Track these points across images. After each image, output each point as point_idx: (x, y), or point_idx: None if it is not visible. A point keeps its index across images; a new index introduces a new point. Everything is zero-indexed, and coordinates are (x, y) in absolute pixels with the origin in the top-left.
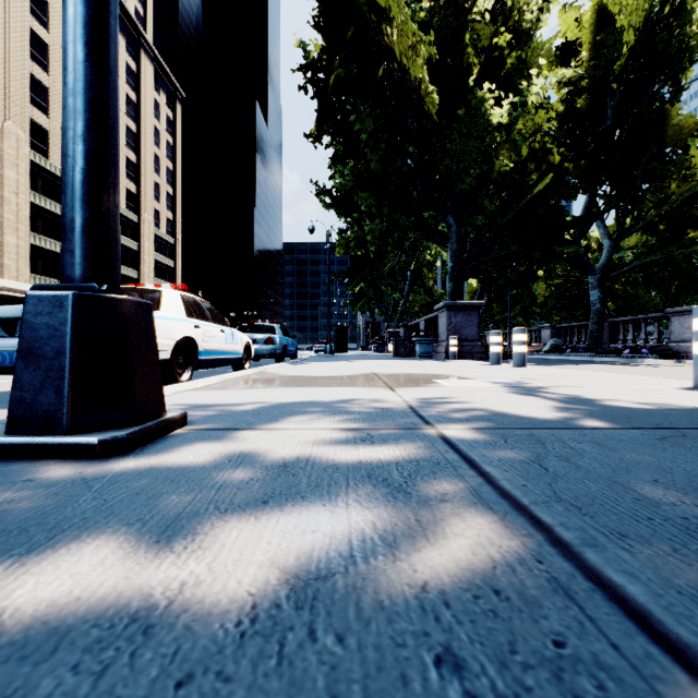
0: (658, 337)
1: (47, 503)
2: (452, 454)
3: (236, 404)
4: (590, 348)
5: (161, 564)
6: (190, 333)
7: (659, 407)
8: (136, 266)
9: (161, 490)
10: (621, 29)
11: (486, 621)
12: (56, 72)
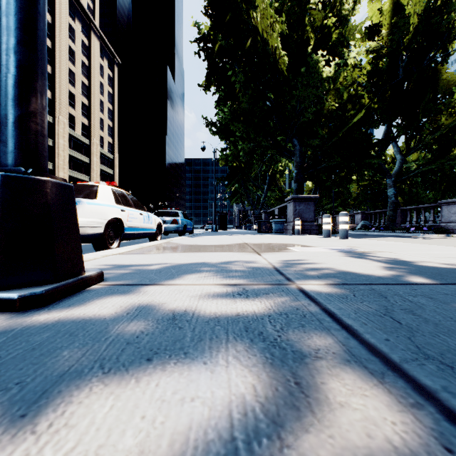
0: (433, 219)
1: None
2: (313, 307)
3: (145, 264)
4: (388, 227)
5: (12, 454)
6: (118, 215)
7: None
8: (88, 173)
9: (57, 345)
10: (408, 15)
11: None
12: None
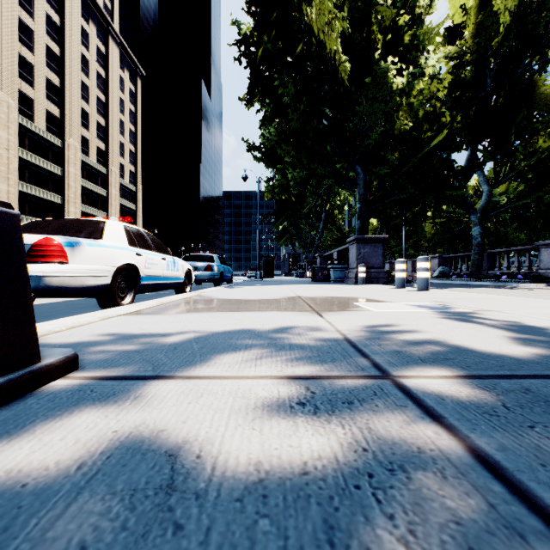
0: (529, 265)
1: None
2: (448, 442)
3: (156, 333)
4: (472, 274)
5: None
6: (131, 260)
7: None
8: (105, 209)
9: None
10: (498, 13)
11: None
12: (40, 52)
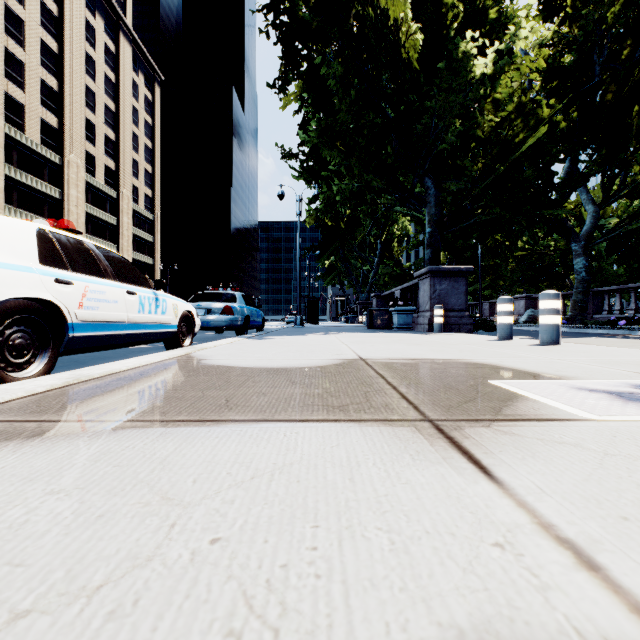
0: None
1: None
2: None
3: None
4: (574, 319)
5: None
6: (38, 291)
7: None
8: (115, 240)
9: None
10: None
11: None
12: (32, 48)
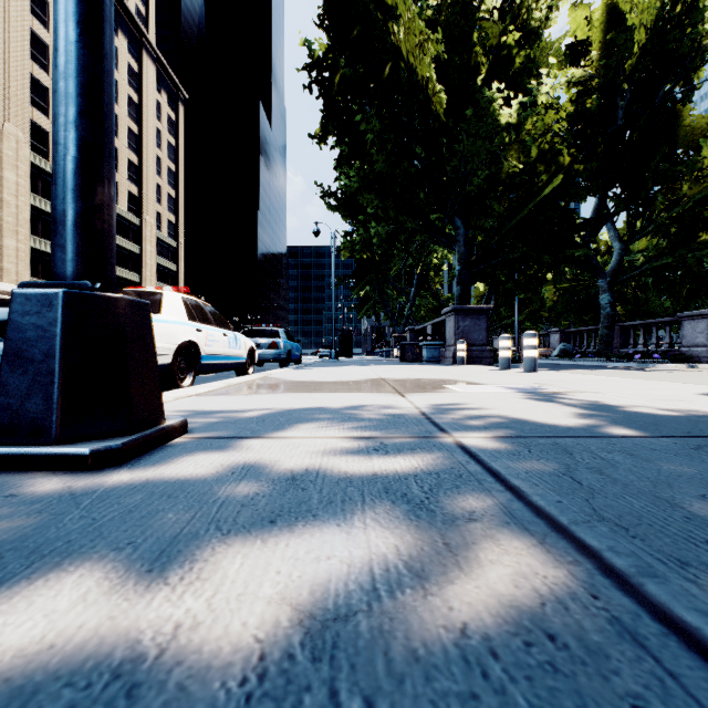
0: (669, 342)
1: (28, 522)
2: (474, 465)
3: (239, 410)
4: (600, 353)
5: (153, 599)
6: (192, 337)
7: (684, 413)
8: (138, 270)
9: (157, 507)
10: (631, 28)
11: (545, 677)
12: None
